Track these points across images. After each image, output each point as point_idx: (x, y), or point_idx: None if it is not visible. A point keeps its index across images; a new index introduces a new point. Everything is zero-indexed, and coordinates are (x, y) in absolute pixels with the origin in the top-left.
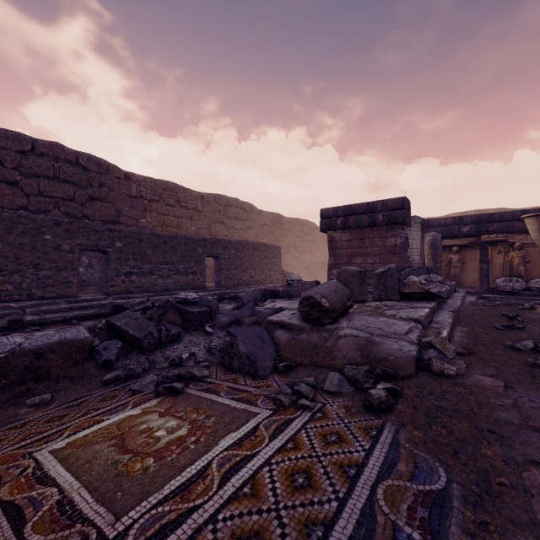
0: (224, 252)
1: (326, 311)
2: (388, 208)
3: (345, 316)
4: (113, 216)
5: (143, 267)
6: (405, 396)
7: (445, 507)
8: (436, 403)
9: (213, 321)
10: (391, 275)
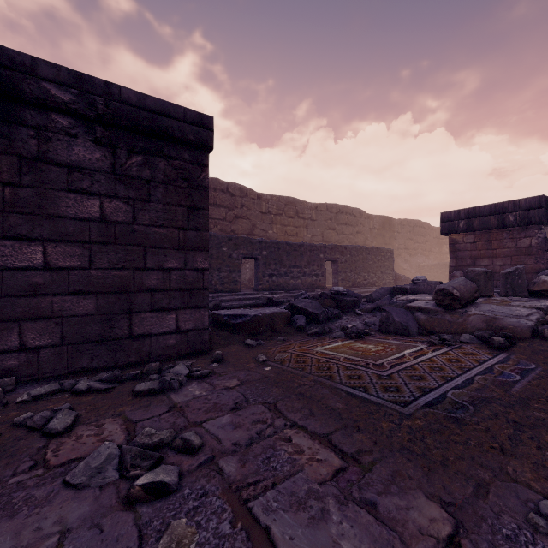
0: (341, 257)
1: (456, 299)
2: (521, 208)
3: (472, 304)
4: (250, 230)
5: (280, 270)
6: (519, 345)
7: (530, 371)
8: (541, 349)
9: (358, 307)
10: (519, 275)
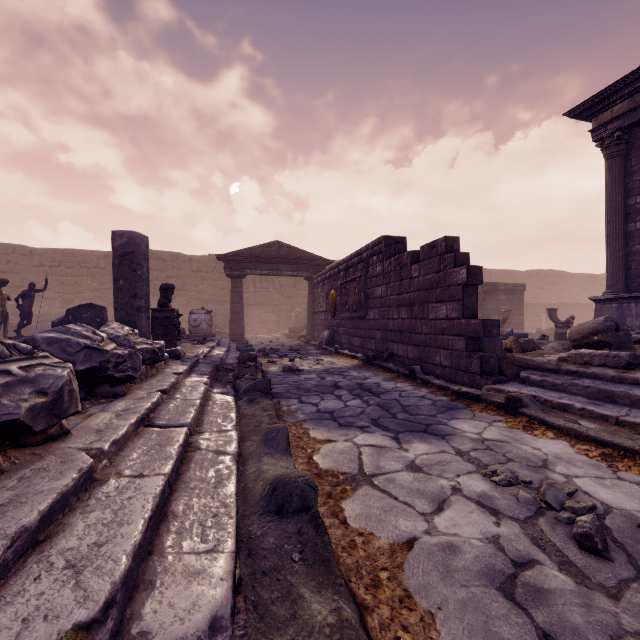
0: None
1: None
2: None
3: None
4: None
5: None
6: None
7: None
8: None
9: None
10: None
